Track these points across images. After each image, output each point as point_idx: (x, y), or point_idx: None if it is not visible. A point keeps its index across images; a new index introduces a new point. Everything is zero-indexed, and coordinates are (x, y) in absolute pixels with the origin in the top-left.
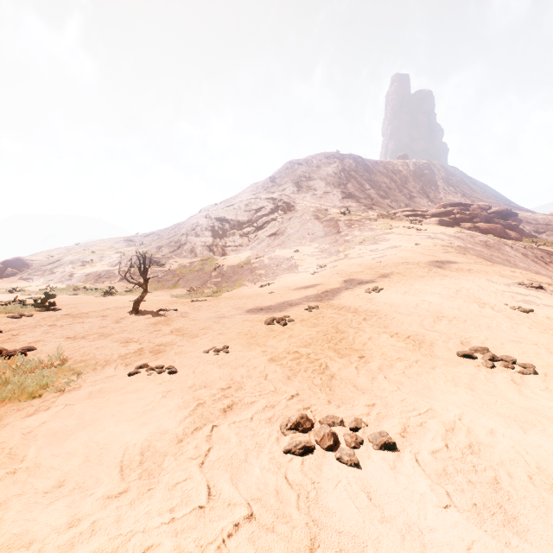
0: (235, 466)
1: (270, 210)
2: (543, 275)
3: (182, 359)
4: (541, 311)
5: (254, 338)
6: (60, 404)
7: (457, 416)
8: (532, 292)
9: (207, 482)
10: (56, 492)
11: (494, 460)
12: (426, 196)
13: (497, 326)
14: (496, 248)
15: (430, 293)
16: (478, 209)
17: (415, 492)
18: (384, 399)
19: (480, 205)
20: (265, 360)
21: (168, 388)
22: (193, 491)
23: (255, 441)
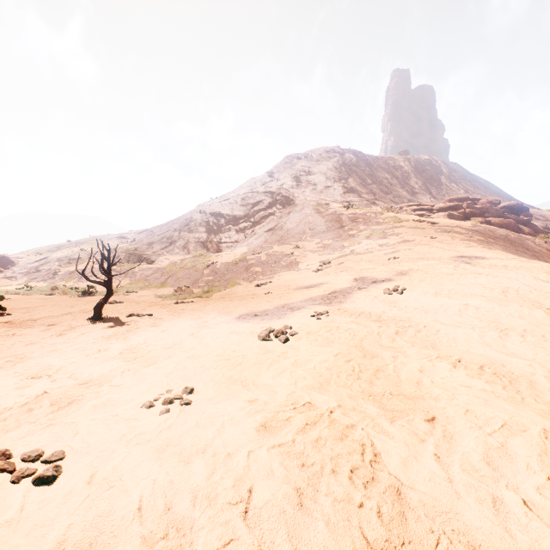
0: None
1: (267, 204)
2: None
3: (97, 424)
4: None
5: (239, 367)
6: None
7: None
8: None
9: None
10: None
11: None
12: (428, 192)
13: None
14: (519, 243)
15: (470, 294)
16: (487, 204)
17: None
18: None
19: (489, 199)
20: (252, 431)
21: None
22: None
23: None
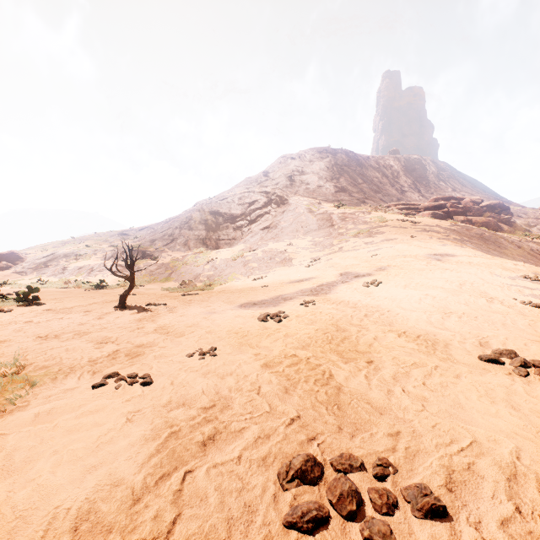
0: None
1: (263, 203)
2: None
3: (161, 364)
4: None
5: (246, 337)
6: None
7: (513, 453)
8: (539, 286)
9: None
10: None
11: None
12: (417, 191)
13: (512, 323)
14: (492, 241)
15: (433, 287)
16: (470, 203)
17: None
18: (408, 424)
19: (472, 198)
20: (258, 366)
21: (137, 407)
22: None
23: (243, 500)
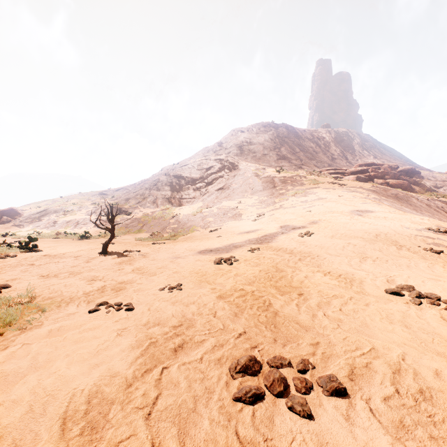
0: (183, 417)
1: (218, 169)
2: (445, 222)
3: (140, 296)
4: None
5: (204, 276)
6: (18, 343)
7: (400, 356)
8: (440, 236)
9: (152, 441)
10: None
11: None
12: (345, 158)
13: (415, 265)
14: (405, 200)
15: (354, 237)
16: (388, 168)
17: None
18: (326, 337)
19: (390, 165)
20: (214, 297)
21: (124, 325)
22: None
23: (204, 385)
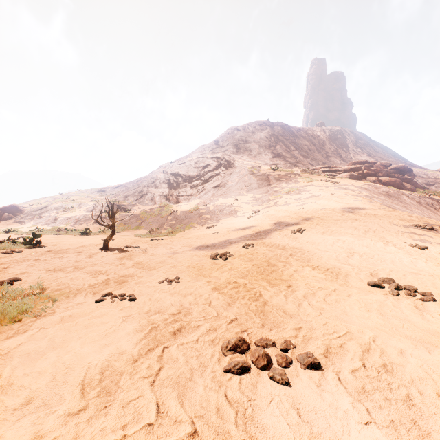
0: (182, 384)
1: (214, 167)
2: (434, 218)
3: (141, 288)
4: (434, 248)
5: (201, 270)
6: (35, 328)
7: (371, 338)
8: (426, 232)
9: (157, 400)
10: (24, 410)
11: (406, 378)
12: (339, 156)
13: (399, 260)
14: (396, 197)
15: (344, 233)
16: (380, 166)
17: (339, 409)
18: (308, 323)
19: (383, 163)
20: (210, 289)
21: (128, 313)
22: (144, 408)
23: (199, 361)
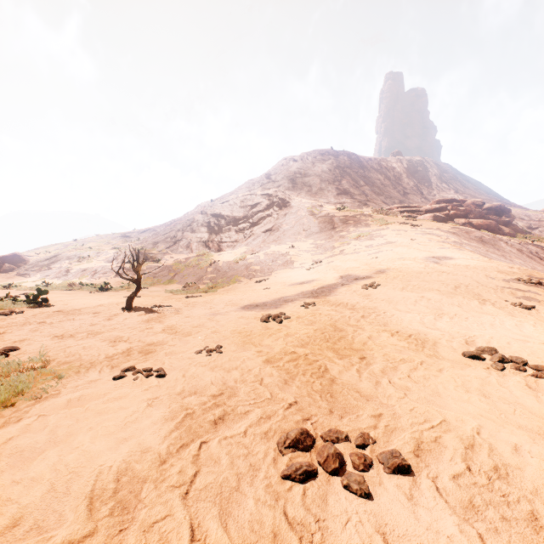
0: (225, 496)
1: (265, 206)
2: (539, 270)
3: (173, 360)
4: (543, 308)
5: (249, 336)
6: (33, 415)
7: (475, 429)
8: (532, 288)
9: (191, 521)
10: (8, 535)
11: (527, 487)
12: (419, 193)
13: (500, 323)
14: (491, 244)
15: (429, 289)
16: (471, 205)
17: (440, 534)
18: (390, 408)
19: (474, 201)
20: (261, 362)
21: (155, 394)
22: (173, 533)
23: (248, 462)
